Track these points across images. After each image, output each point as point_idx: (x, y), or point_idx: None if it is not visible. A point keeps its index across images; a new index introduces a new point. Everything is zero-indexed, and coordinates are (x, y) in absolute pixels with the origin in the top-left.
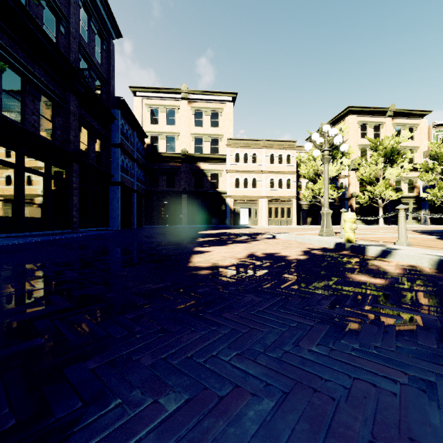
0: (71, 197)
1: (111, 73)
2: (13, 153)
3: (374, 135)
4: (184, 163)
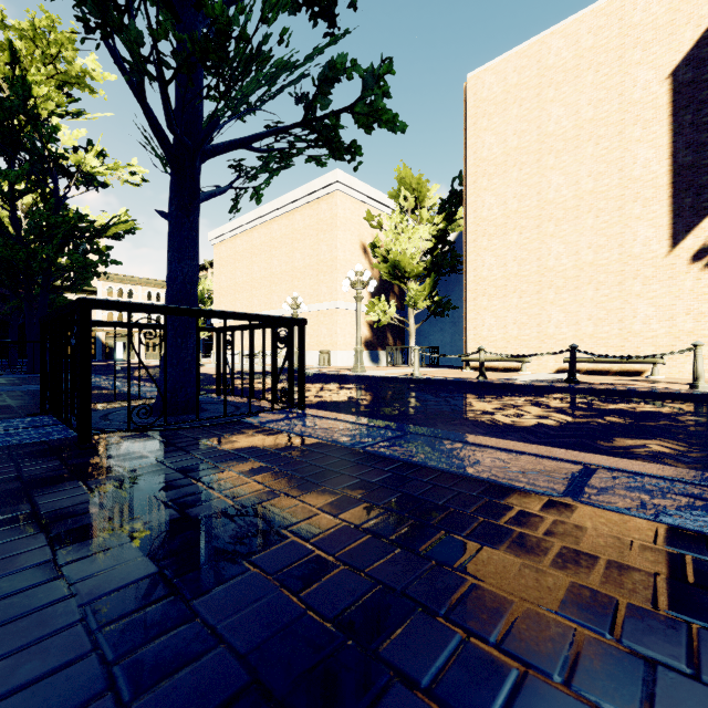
0: None
1: None
2: None
3: None
4: None
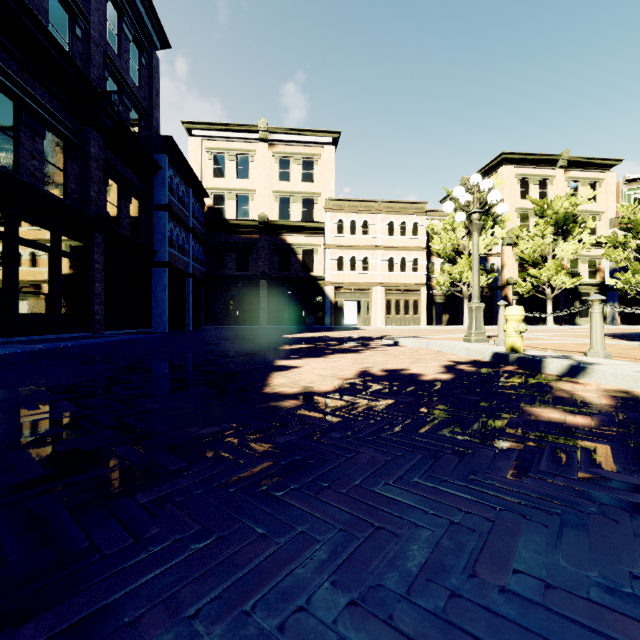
0: (92, 284)
1: (153, 100)
2: (0, 216)
3: (540, 194)
4: (263, 235)
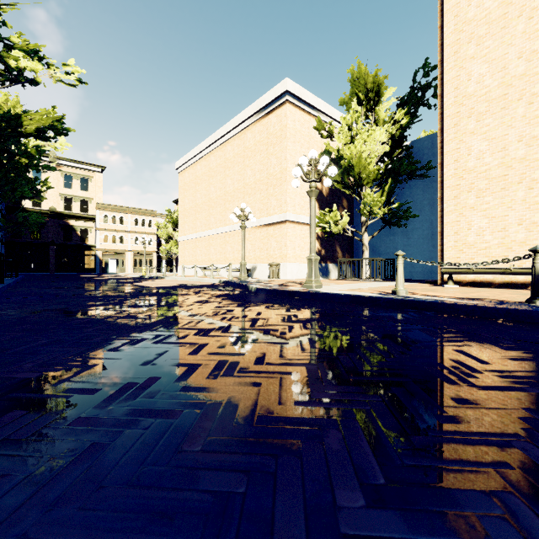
0: None
1: None
2: None
3: None
4: (52, 219)
